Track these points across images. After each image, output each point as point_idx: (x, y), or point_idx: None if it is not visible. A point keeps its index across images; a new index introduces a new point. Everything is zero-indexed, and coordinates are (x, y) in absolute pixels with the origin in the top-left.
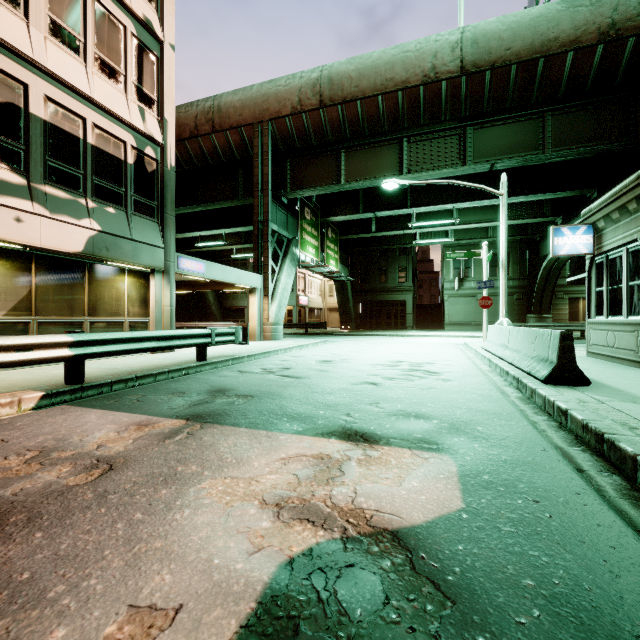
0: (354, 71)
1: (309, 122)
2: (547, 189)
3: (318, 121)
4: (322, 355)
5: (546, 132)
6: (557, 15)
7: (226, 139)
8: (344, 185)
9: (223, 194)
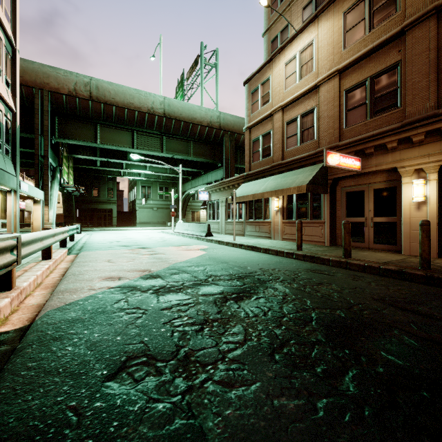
0: (112, 90)
1: (80, 104)
2: (188, 166)
3: (87, 106)
4: (113, 238)
5: (191, 148)
6: (196, 110)
7: None
8: (100, 145)
9: None
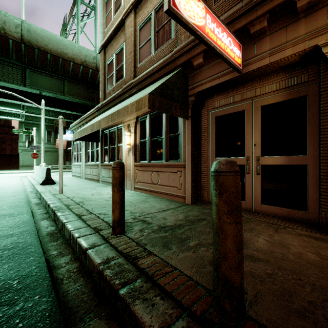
0: None
1: None
2: (69, 109)
3: None
4: None
5: (65, 87)
6: (67, 45)
7: None
8: None
9: None
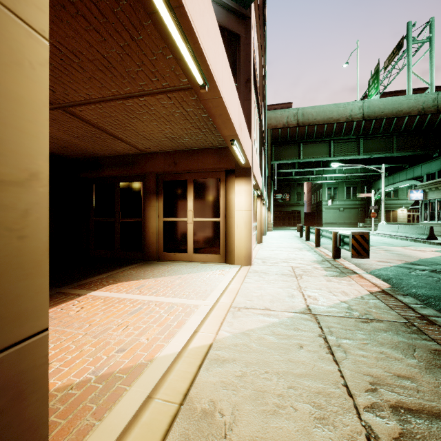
0: (314, 112)
1: (290, 131)
2: (386, 162)
3: (294, 131)
4: None
5: (394, 144)
6: (402, 102)
7: None
8: (303, 160)
9: None
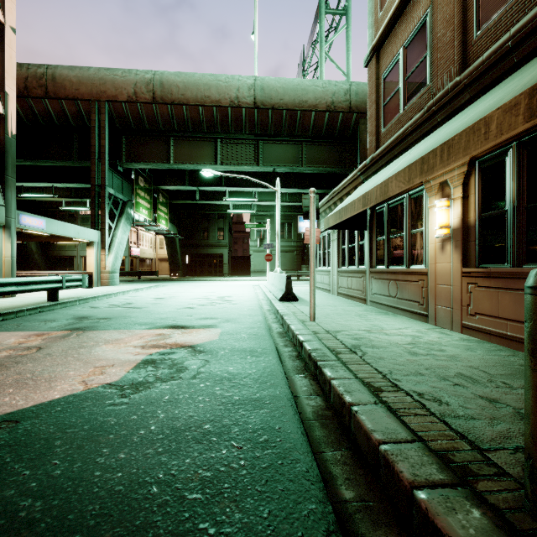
0: (181, 83)
1: (143, 111)
2: (308, 186)
3: (151, 112)
4: (156, 295)
5: (303, 154)
6: (307, 88)
7: (61, 106)
8: (173, 165)
9: (56, 154)
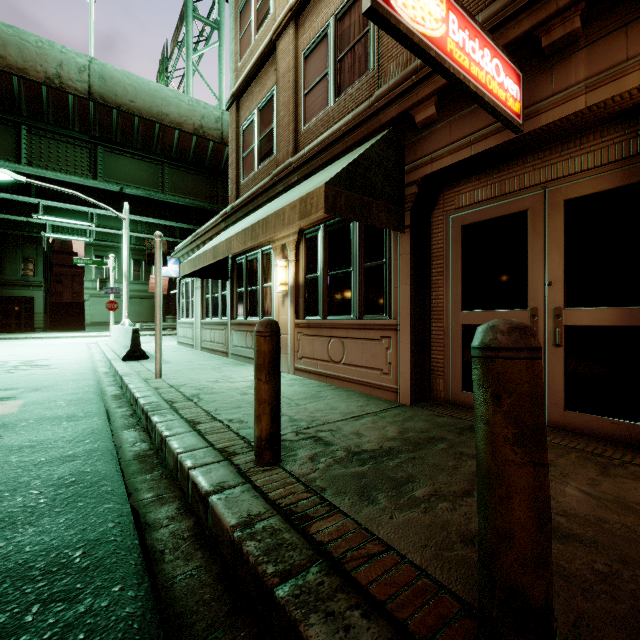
0: None
1: None
2: (173, 218)
3: None
4: None
5: (165, 178)
6: (168, 98)
7: None
8: None
9: None
